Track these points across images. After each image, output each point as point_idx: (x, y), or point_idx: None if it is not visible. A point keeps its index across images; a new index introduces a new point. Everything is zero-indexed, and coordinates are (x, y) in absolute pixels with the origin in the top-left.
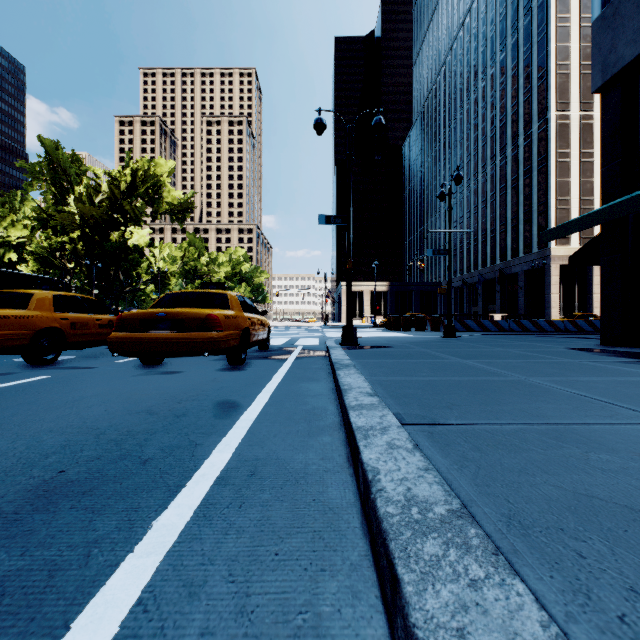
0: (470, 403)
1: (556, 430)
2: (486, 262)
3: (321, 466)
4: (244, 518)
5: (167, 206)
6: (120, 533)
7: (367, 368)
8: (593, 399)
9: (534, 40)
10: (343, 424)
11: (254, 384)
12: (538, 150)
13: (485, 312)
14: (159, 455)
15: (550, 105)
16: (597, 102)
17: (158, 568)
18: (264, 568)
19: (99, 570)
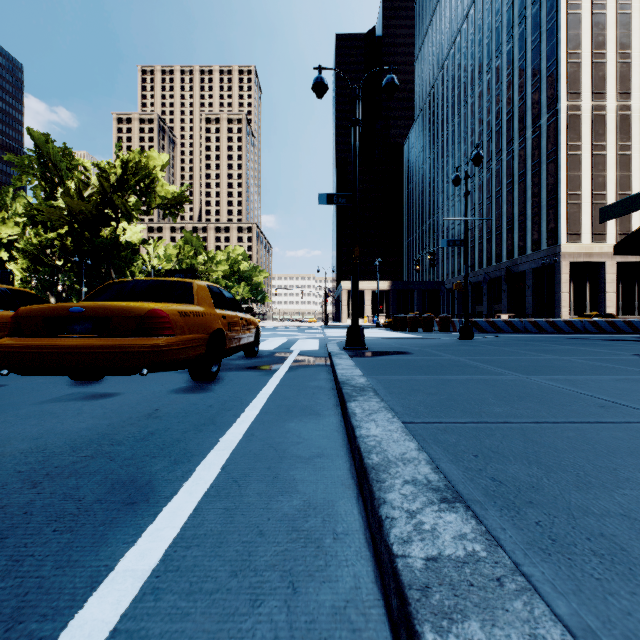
0: None
1: None
2: (491, 260)
3: None
4: None
5: (160, 201)
6: None
7: (395, 394)
8: None
9: (543, 29)
10: (384, 604)
11: (211, 424)
12: (547, 143)
13: (490, 312)
14: None
15: (560, 95)
16: (609, 92)
17: None
18: None
19: None
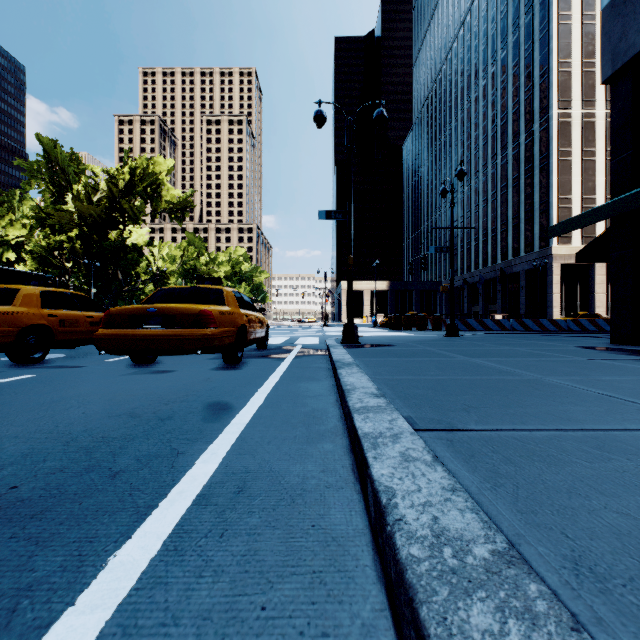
0: (488, 405)
1: (596, 437)
2: (487, 261)
3: (322, 480)
4: (225, 552)
5: (166, 205)
6: (63, 575)
7: (370, 367)
8: (624, 400)
9: (535, 38)
10: (346, 429)
11: (249, 384)
12: (539, 148)
13: (486, 312)
14: (133, 466)
15: (552, 103)
16: (599, 100)
17: (102, 631)
18: (245, 631)
19: (22, 635)
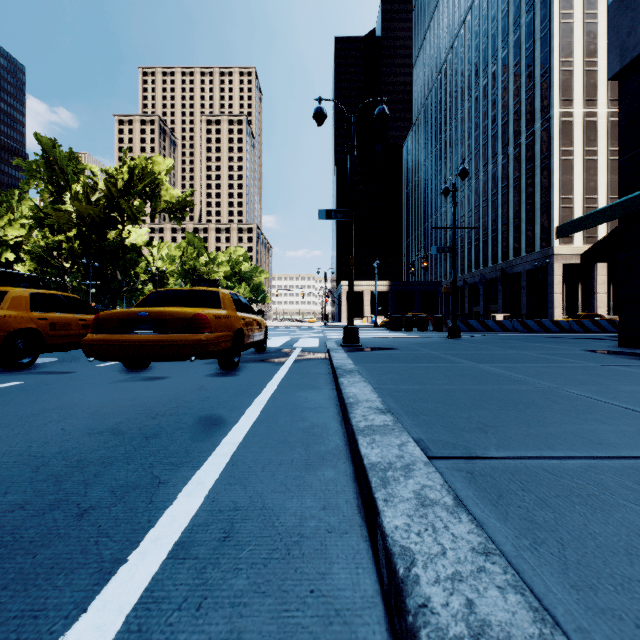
0: (506, 423)
1: (637, 468)
2: (488, 261)
3: (322, 521)
4: (201, 635)
5: (165, 204)
6: None
7: (373, 374)
8: None
9: (537, 37)
10: (349, 450)
11: (245, 393)
12: (541, 148)
13: (487, 312)
14: (105, 501)
15: (553, 102)
16: (601, 99)
17: None
18: None
19: None
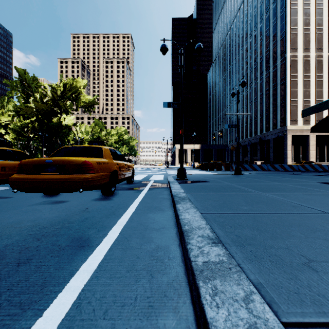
0: (325, 257)
1: None
2: (252, 134)
3: None
4: None
5: (83, 103)
6: None
7: (198, 201)
8: None
9: (278, 16)
10: (188, 281)
11: (113, 214)
12: (280, 74)
13: (251, 160)
14: None
15: (287, 50)
16: (312, 48)
17: None
18: None
19: None
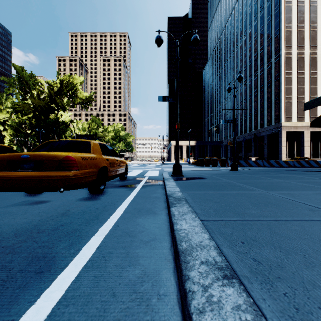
0: None
1: None
2: (246, 130)
3: None
4: None
5: (79, 100)
6: None
7: (197, 202)
8: None
9: (272, 13)
10: None
11: (96, 219)
12: (275, 71)
13: (246, 156)
14: None
15: (281, 47)
16: (306, 45)
17: None
18: None
19: None
